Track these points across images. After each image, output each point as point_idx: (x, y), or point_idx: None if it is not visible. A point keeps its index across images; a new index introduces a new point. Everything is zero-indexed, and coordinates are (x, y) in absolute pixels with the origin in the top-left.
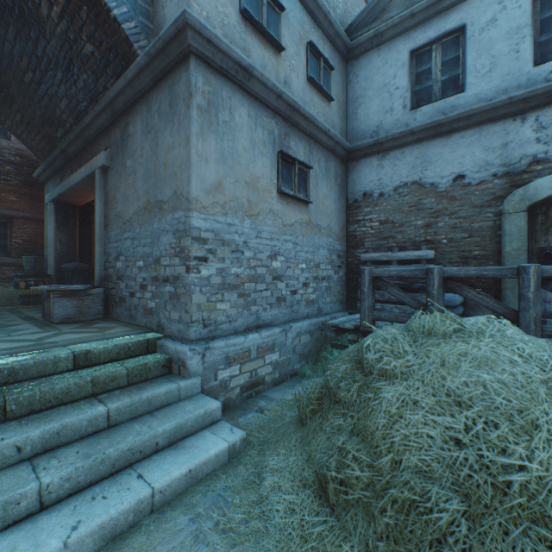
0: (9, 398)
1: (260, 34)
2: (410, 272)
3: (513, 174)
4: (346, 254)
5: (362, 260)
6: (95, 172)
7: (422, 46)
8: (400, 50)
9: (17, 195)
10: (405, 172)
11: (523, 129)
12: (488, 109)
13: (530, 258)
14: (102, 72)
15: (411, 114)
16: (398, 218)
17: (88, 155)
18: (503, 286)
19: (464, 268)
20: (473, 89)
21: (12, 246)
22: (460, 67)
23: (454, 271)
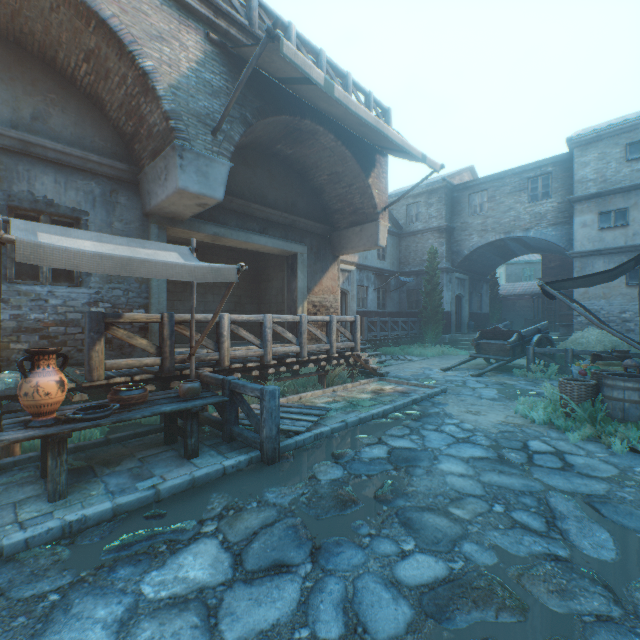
0: None
1: (611, 227)
2: None
3: None
4: None
5: None
6: None
7: None
8: None
9: None
10: None
11: None
12: None
13: None
14: None
15: None
16: None
17: None
18: None
19: None
20: None
21: None
22: None
23: None
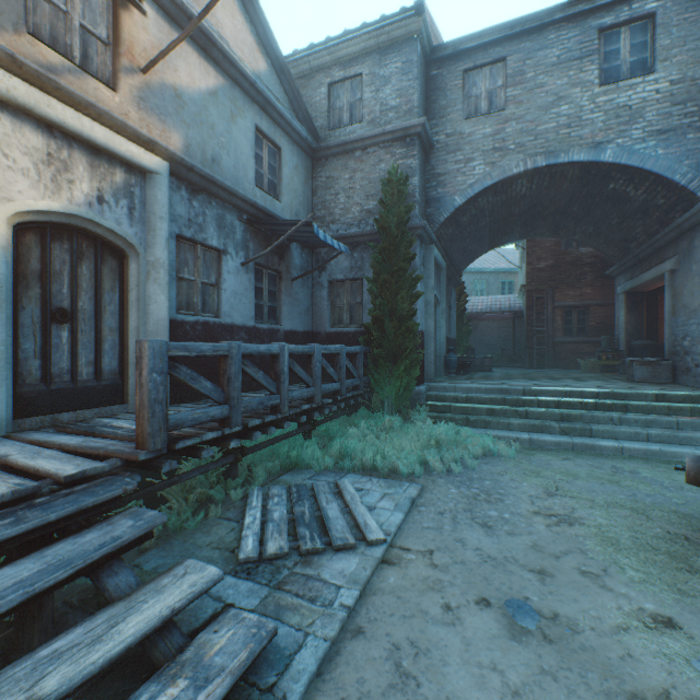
0: (627, 403)
1: None
2: None
3: None
4: None
5: None
6: (662, 274)
7: None
8: None
9: (590, 288)
10: None
11: None
12: None
13: None
14: (669, 211)
15: None
16: None
17: (656, 259)
18: None
19: None
20: None
21: (587, 328)
22: None
23: None
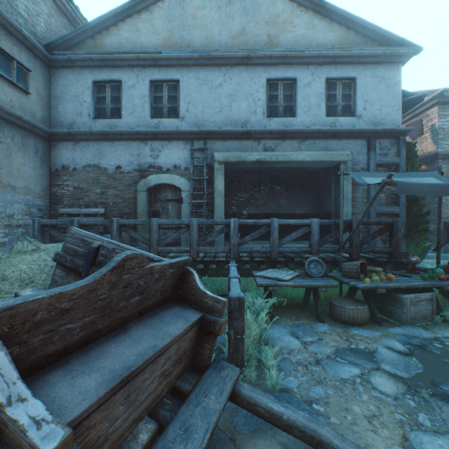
0: None
1: None
2: (64, 221)
3: (142, 171)
4: (50, 208)
5: (60, 213)
6: None
7: (100, 81)
8: (87, 78)
9: None
10: (90, 158)
11: (146, 149)
12: (130, 133)
13: (150, 215)
14: None
15: (94, 121)
16: (86, 186)
17: None
18: (137, 230)
19: (90, 220)
20: (126, 119)
21: None
22: (120, 104)
23: (85, 221)
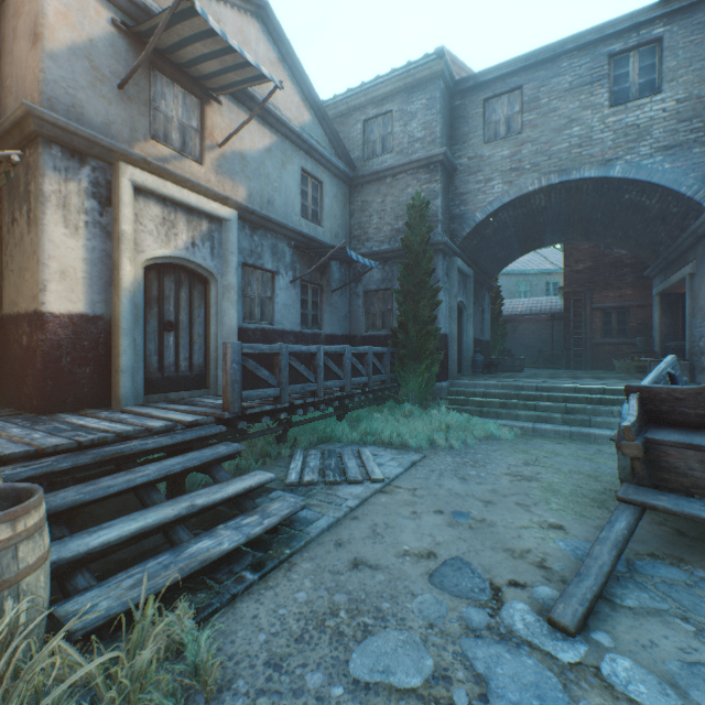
0: None
1: None
2: None
3: None
4: None
5: None
6: (684, 277)
7: None
8: None
9: (631, 289)
10: None
11: None
12: None
13: None
14: (684, 218)
15: None
16: None
17: (681, 262)
18: None
19: None
20: None
21: (627, 329)
22: None
23: None
